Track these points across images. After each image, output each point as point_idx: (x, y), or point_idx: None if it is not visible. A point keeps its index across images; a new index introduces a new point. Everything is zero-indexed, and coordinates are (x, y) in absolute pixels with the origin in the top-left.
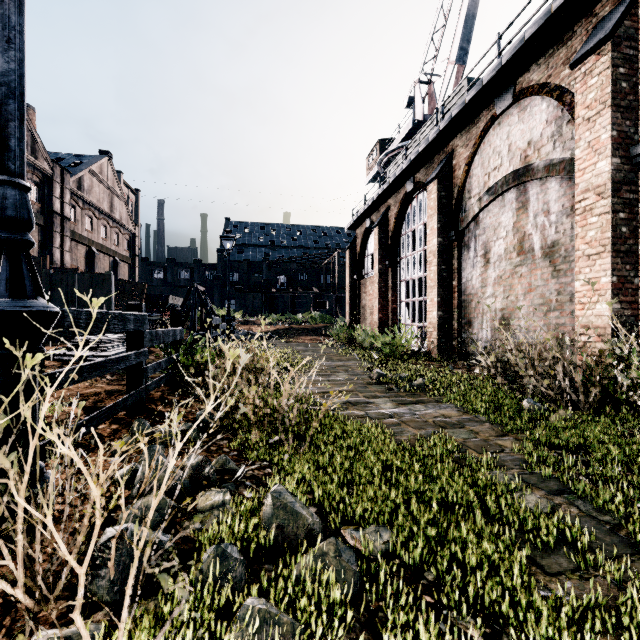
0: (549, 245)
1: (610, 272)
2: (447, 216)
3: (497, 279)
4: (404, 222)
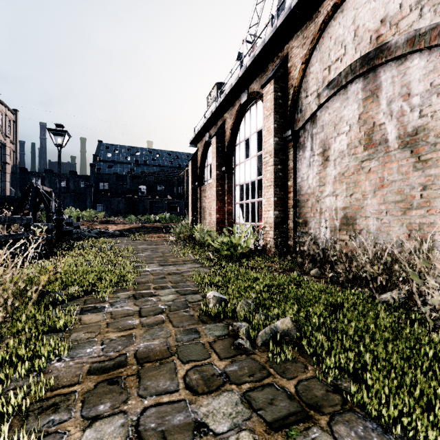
0: (410, 133)
1: None
2: (283, 117)
3: (338, 176)
4: (238, 133)
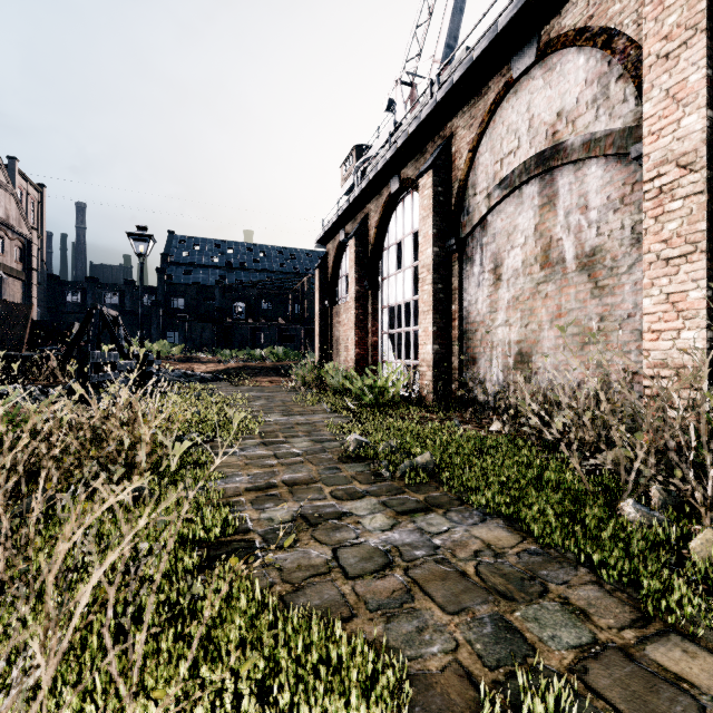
0: (588, 253)
1: (705, 282)
2: (445, 219)
3: (512, 301)
4: (387, 233)
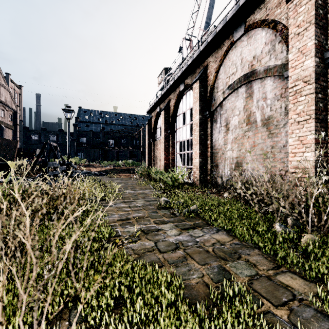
0: (266, 118)
1: (314, 132)
2: (204, 103)
3: (234, 139)
4: (178, 108)
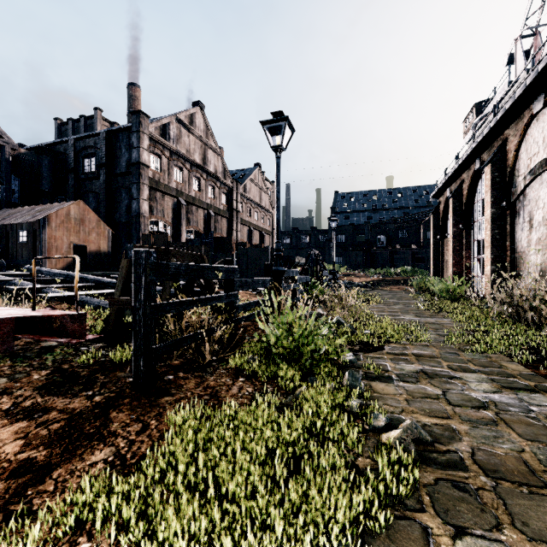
0: None
1: None
2: (500, 191)
3: (537, 240)
4: (476, 192)
